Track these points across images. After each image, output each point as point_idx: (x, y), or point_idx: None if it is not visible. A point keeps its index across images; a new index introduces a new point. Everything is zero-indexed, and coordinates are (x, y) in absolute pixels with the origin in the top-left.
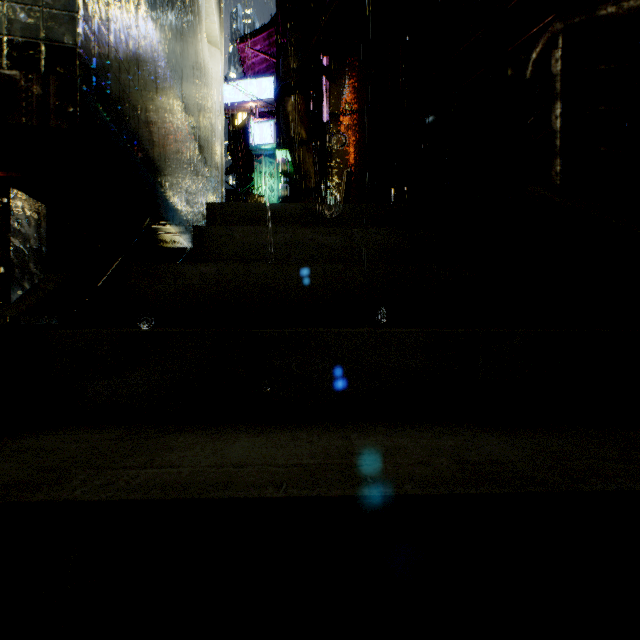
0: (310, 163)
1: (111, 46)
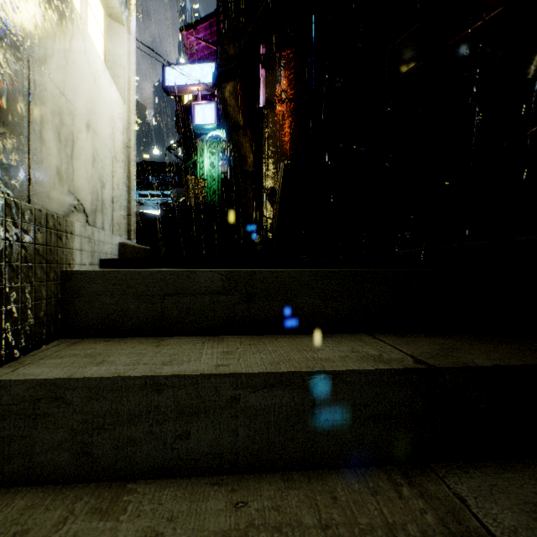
0: (247, 148)
1: None
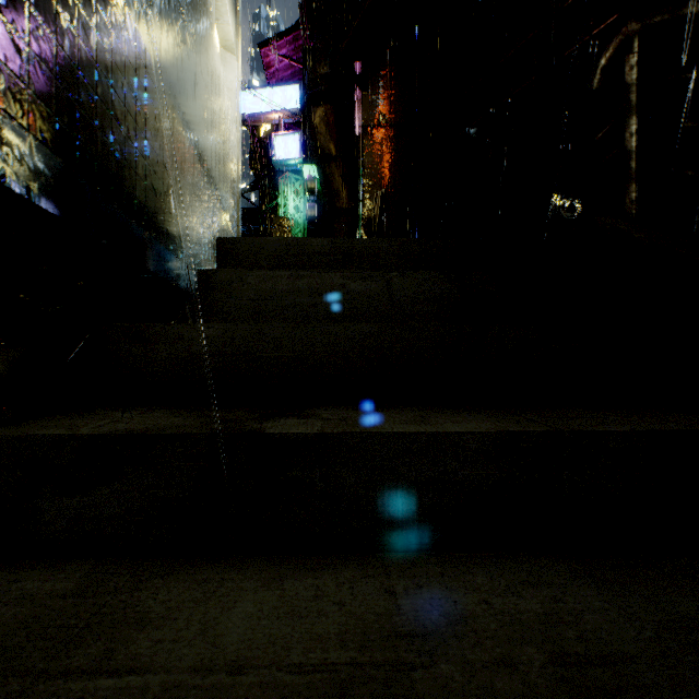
0: (340, 181)
1: (62, 54)
